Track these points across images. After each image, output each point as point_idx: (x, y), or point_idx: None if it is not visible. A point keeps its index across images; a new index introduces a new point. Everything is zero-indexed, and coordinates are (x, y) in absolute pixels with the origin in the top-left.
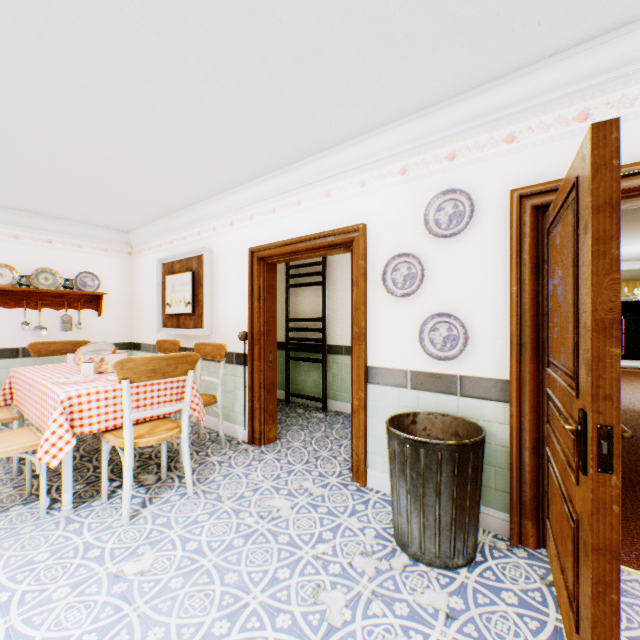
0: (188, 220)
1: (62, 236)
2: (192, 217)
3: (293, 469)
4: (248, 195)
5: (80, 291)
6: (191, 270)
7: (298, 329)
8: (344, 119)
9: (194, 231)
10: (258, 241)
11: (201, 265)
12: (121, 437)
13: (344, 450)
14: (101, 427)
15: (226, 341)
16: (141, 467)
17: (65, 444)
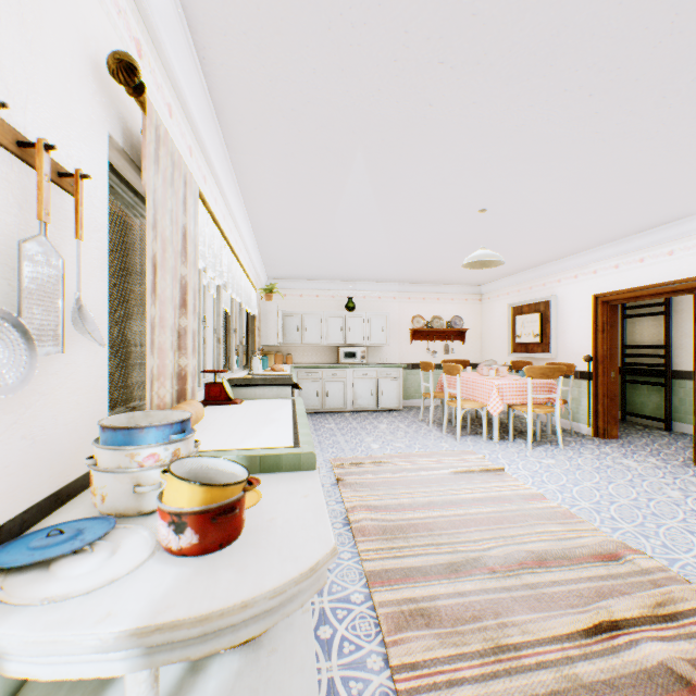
0: (534, 275)
1: (443, 294)
2: (538, 273)
3: (635, 452)
4: (591, 256)
5: (455, 329)
6: (537, 311)
7: (635, 355)
8: (683, 210)
9: (539, 283)
10: (600, 289)
11: (547, 308)
12: (523, 407)
13: (688, 453)
14: (510, 402)
15: (569, 362)
16: (519, 434)
17: (499, 406)
